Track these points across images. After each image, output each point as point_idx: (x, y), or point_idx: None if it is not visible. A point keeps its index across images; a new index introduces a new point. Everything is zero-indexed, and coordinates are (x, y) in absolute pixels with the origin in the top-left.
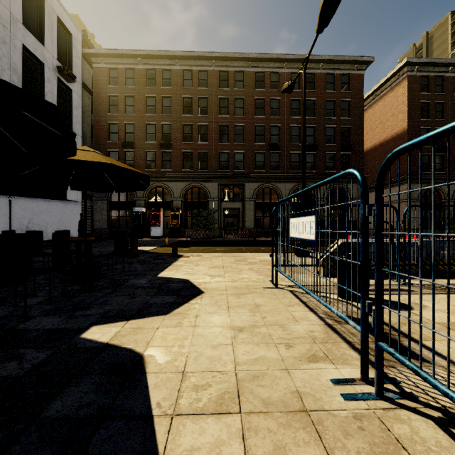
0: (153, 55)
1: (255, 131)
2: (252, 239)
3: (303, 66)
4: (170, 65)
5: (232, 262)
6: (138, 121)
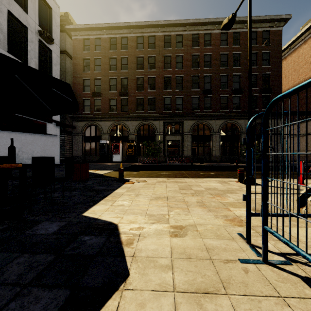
0: (114, 26)
1: (192, 80)
2: (190, 164)
3: None
4: (127, 34)
5: (176, 191)
6: (104, 76)
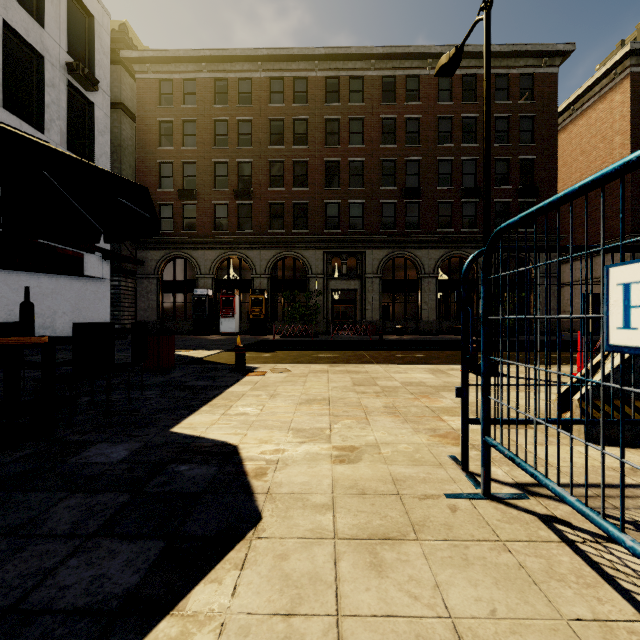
0: (224, 56)
1: (381, 169)
2: (377, 337)
3: (486, 3)
4: (251, 72)
5: (346, 388)
6: (202, 158)
